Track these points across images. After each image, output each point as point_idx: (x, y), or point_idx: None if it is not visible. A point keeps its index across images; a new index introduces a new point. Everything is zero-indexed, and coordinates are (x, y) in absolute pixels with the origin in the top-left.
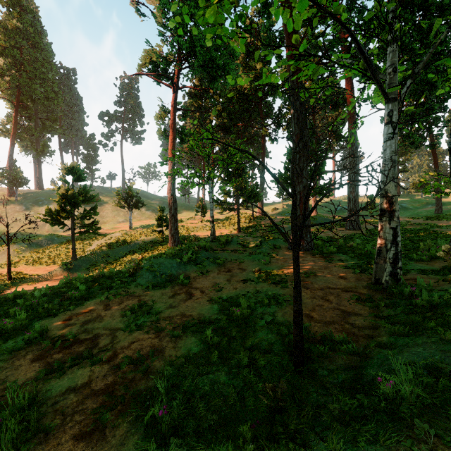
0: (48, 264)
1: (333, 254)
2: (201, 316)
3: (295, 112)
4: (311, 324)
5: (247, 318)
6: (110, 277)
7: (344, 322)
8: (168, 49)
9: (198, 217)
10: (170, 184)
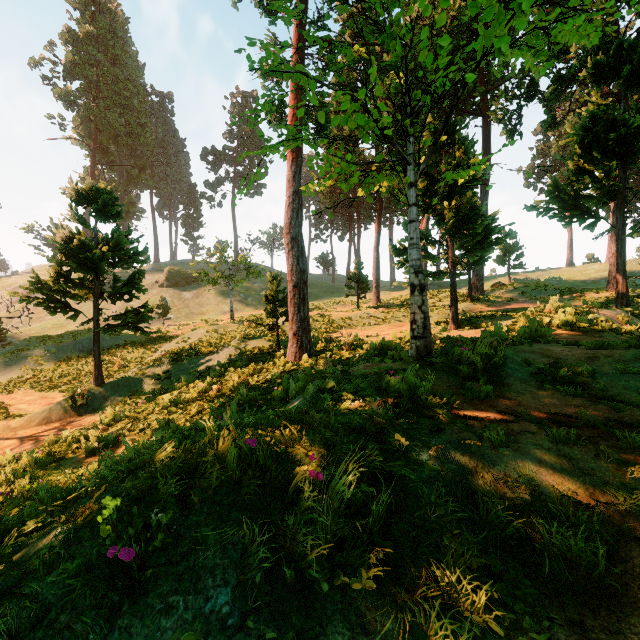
0: (65, 389)
1: None
2: None
3: None
4: None
5: None
6: None
7: None
8: None
9: (349, 302)
10: (291, 212)
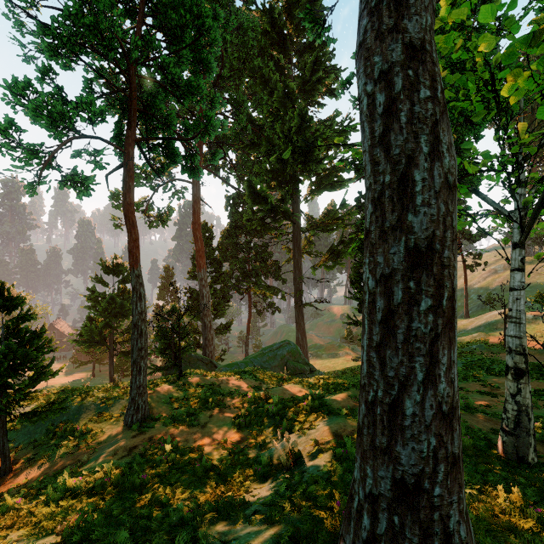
0: None
1: None
2: None
3: None
4: None
5: None
6: None
7: None
8: None
9: None
10: None
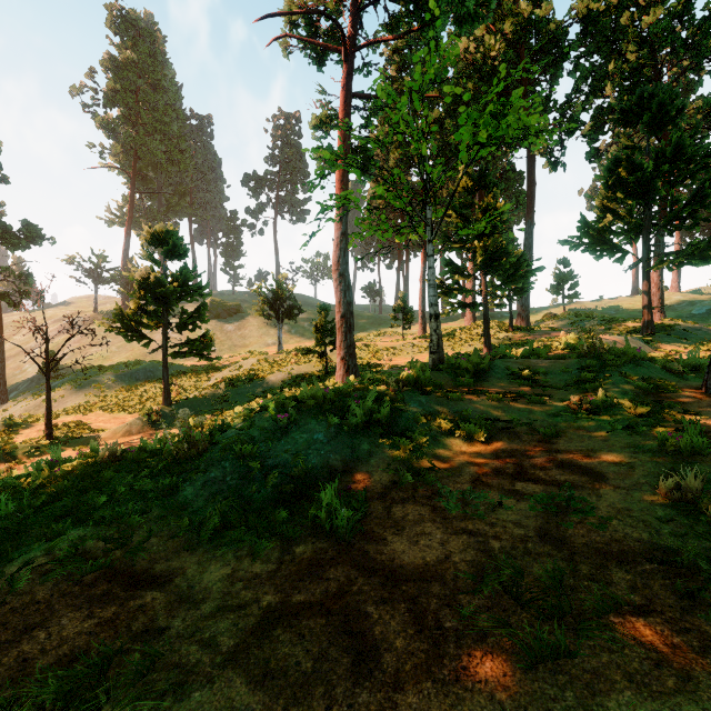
0: (133, 411)
1: None
2: None
3: None
4: None
5: None
6: (136, 462)
7: None
8: None
9: (396, 333)
10: (339, 251)
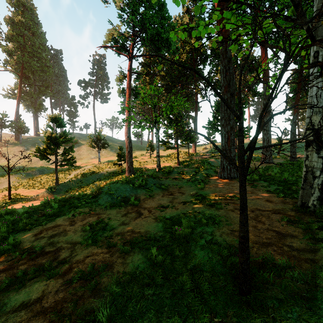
0: (39, 188)
1: (256, 181)
2: (147, 233)
3: (224, 68)
4: (249, 245)
5: (188, 236)
6: (78, 198)
7: (282, 244)
8: (126, 29)
9: (148, 154)
10: (127, 129)
